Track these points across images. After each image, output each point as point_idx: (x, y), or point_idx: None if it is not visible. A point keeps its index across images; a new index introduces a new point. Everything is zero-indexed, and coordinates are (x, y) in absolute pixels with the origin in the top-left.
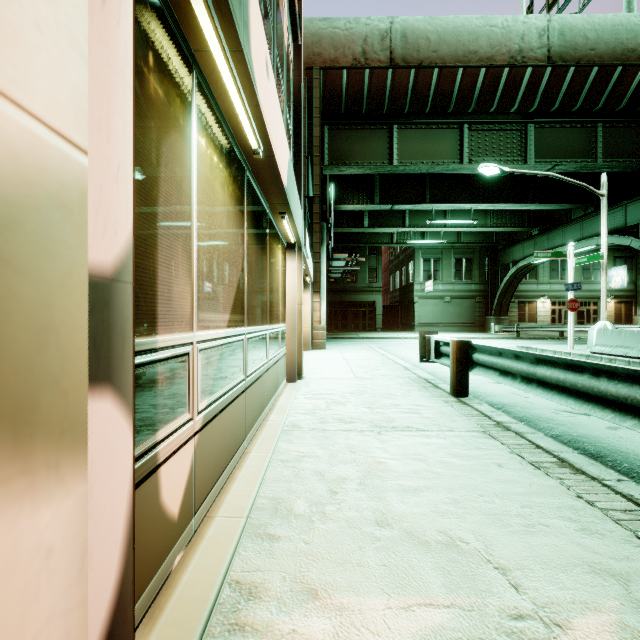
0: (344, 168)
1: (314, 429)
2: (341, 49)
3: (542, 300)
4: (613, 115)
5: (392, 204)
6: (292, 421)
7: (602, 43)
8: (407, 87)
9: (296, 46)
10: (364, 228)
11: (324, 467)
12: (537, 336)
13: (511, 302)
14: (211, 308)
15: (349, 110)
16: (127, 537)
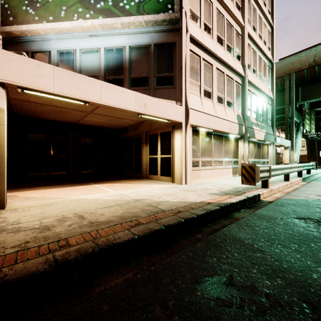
0: (308, 101)
1: None
2: (303, 63)
3: None
4: None
5: None
6: None
7: None
8: None
9: (272, 100)
10: None
11: None
12: None
13: None
14: (251, 157)
15: (309, 80)
16: None
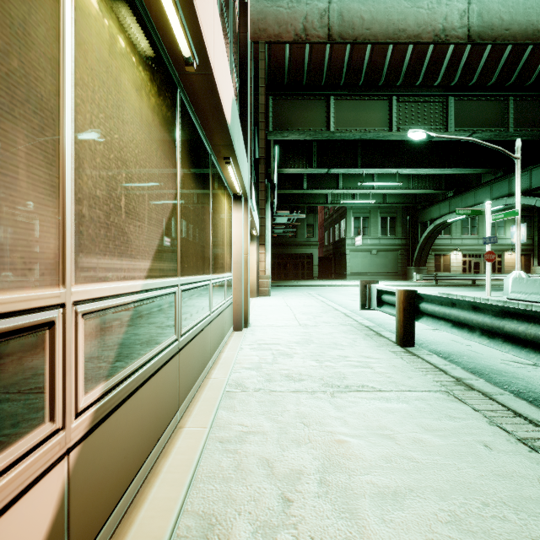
0: (286, 134)
1: (260, 390)
2: (284, 25)
3: (455, 253)
4: (523, 89)
5: (328, 168)
6: (236, 379)
7: (515, 24)
8: (343, 61)
9: (242, 3)
10: (303, 190)
11: (272, 451)
12: (452, 284)
13: (429, 254)
14: (112, 251)
15: (291, 82)
16: None
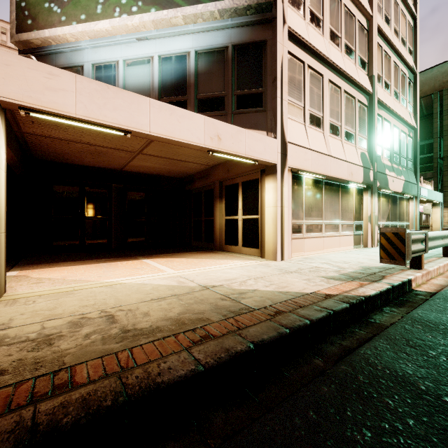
0: None
1: None
2: None
3: None
4: None
5: None
6: None
7: None
8: None
9: (414, 131)
10: None
11: None
12: None
13: None
14: (383, 219)
15: None
16: (377, 233)
